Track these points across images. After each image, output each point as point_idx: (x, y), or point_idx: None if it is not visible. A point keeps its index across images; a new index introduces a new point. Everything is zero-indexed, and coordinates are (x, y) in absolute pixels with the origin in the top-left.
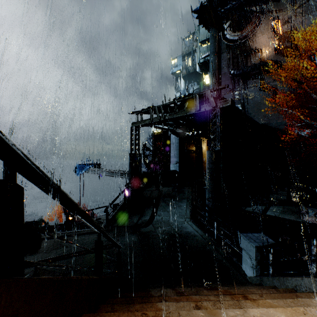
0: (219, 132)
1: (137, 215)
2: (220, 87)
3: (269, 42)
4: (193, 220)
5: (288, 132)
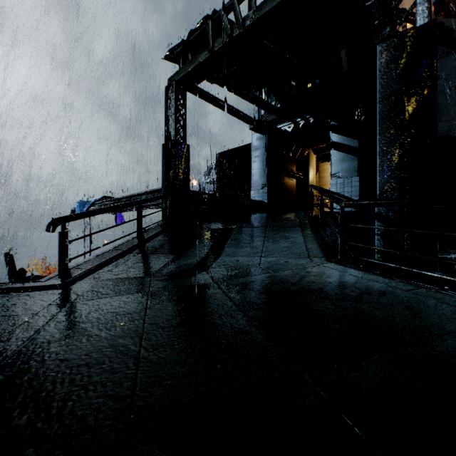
0: None
1: (168, 256)
2: None
3: None
4: (341, 259)
5: None
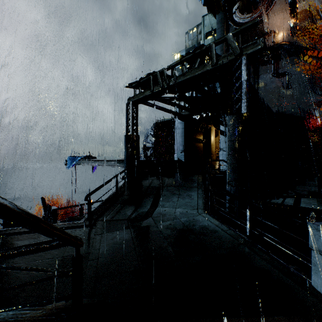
0: (246, 87)
1: (133, 206)
2: (246, 26)
3: (283, 23)
4: (209, 212)
5: (308, 120)
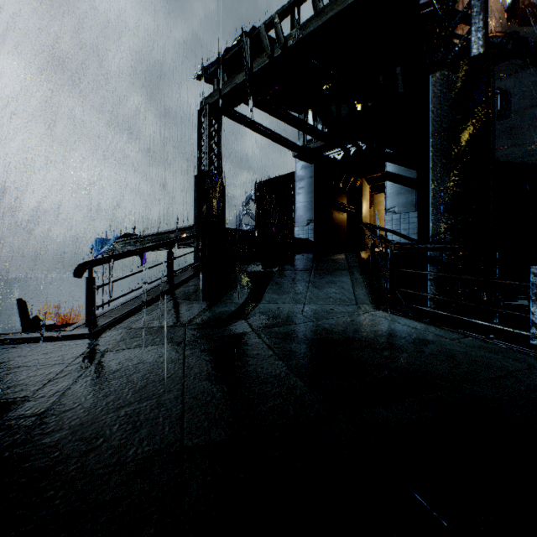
0: None
1: (202, 302)
2: None
3: (492, 1)
4: (390, 306)
5: None
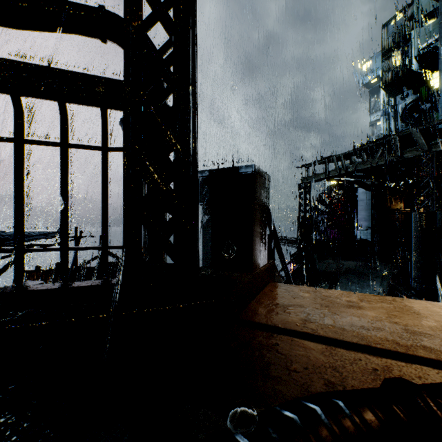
0: (434, 185)
1: None
2: (435, 123)
3: None
4: None
5: None
